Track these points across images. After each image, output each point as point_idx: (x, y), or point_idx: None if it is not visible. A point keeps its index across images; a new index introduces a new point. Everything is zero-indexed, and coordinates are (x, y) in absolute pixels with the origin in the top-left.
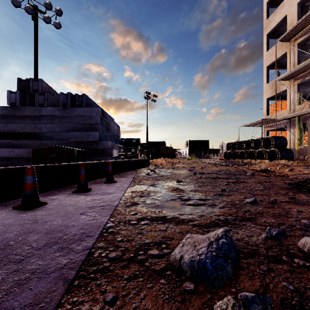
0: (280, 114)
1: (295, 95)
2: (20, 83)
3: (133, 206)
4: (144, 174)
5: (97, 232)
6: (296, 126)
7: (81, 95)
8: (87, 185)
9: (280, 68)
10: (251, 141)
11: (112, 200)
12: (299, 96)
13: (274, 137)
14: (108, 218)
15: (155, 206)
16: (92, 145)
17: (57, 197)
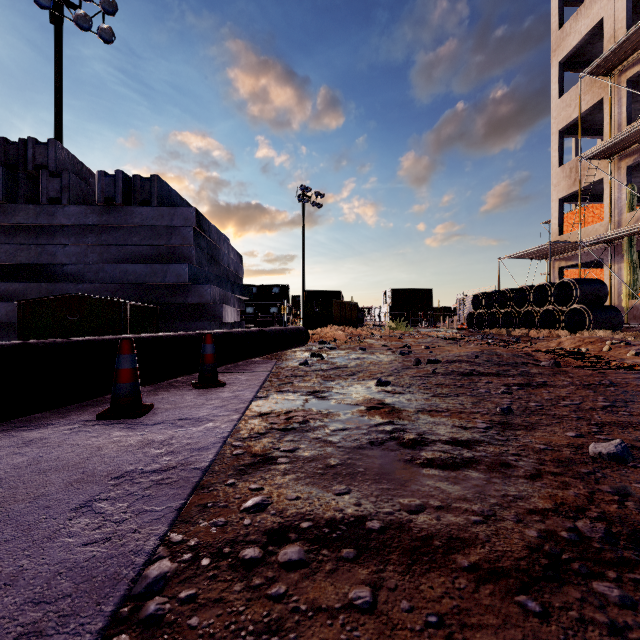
0: (589, 231)
1: (622, 191)
2: (4, 149)
3: (259, 470)
4: (295, 362)
5: (87, 627)
6: (623, 258)
7: (148, 179)
8: (139, 397)
9: (586, 135)
10: (527, 289)
11: (198, 445)
12: (630, 192)
13: (579, 280)
14: (162, 529)
15: (326, 468)
16: (174, 295)
17: (43, 436)
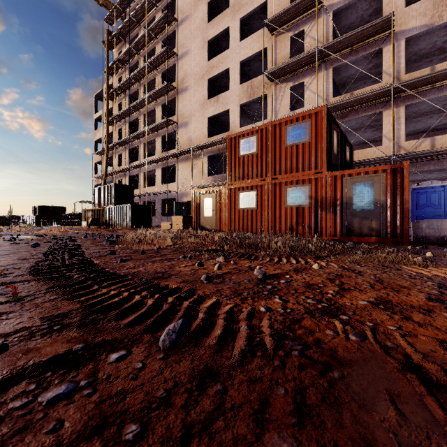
0: None
1: None
2: None
3: None
4: None
5: None
6: None
7: None
8: None
9: None
10: (73, 214)
11: None
12: None
13: (81, 213)
14: None
15: None
16: None
17: None
